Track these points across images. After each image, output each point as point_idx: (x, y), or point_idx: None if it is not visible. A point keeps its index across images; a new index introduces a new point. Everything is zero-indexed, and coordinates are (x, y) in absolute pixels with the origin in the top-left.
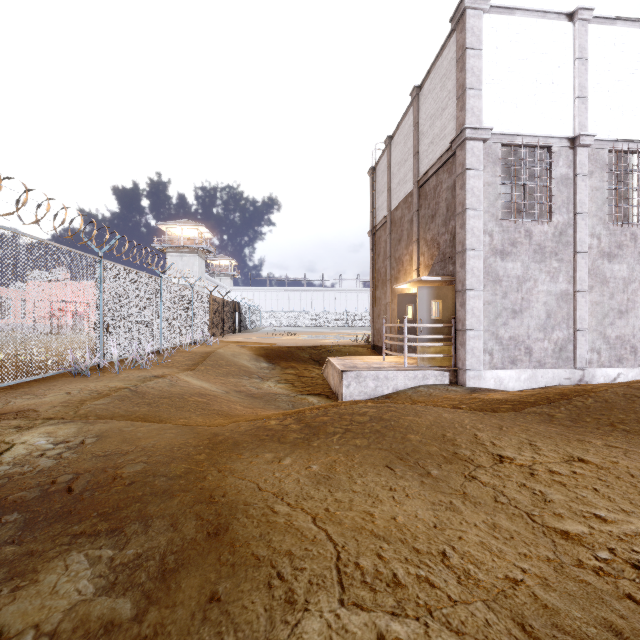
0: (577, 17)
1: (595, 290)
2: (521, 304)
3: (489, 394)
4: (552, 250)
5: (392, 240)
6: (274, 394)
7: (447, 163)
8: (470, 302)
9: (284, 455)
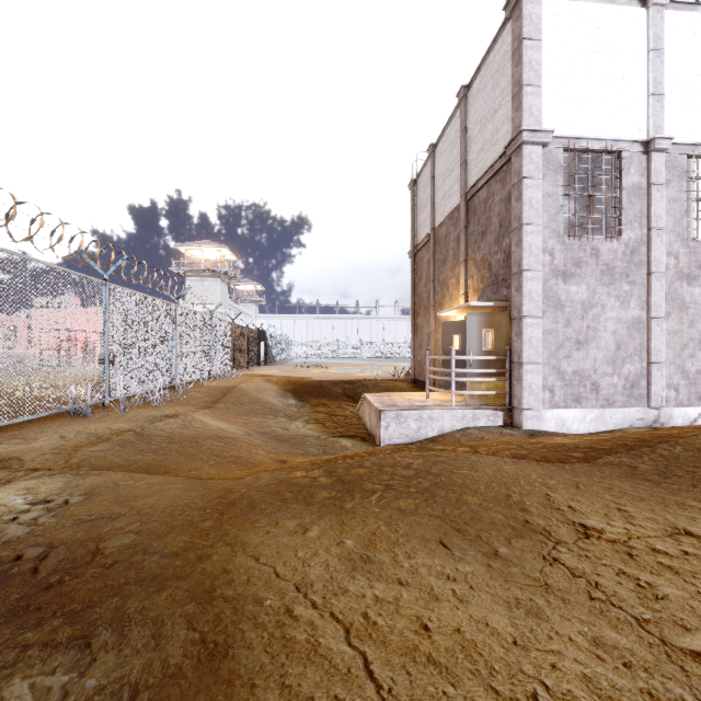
0: (652, 2)
1: (672, 317)
2: (586, 333)
3: (552, 439)
4: (622, 271)
5: (436, 261)
6: (302, 436)
7: (500, 172)
8: (528, 331)
9: (310, 523)
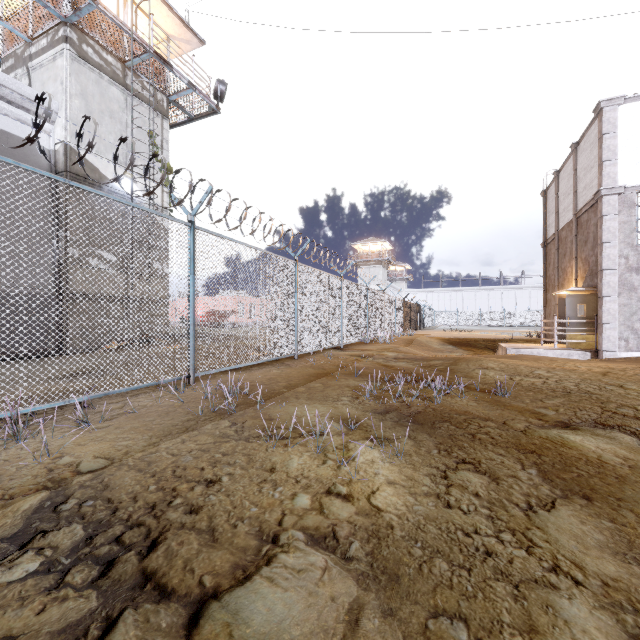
0: None
1: None
2: None
3: None
4: None
5: (559, 254)
6: None
7: (593, 207)
8: (606, 305)
9: None
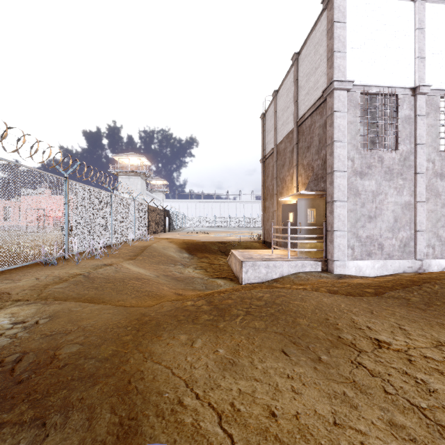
0: None
1: (430, 201)
2: (375, 211)
3: (353, 280)
4: (398, 171)
5: (278, 165)
6: (192, 277)
7: (319, 108)
8: (337, 210)
9: (196, 337)
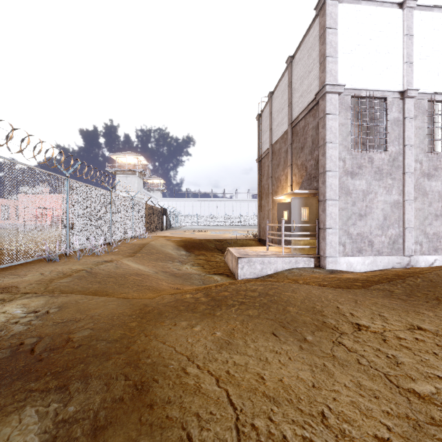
0: (405, 5)
1: (418, 200)
2: (365, 210)
3: (344, 275)
4: (387, 171)
5: (273, 165)
6: (190, 274)
7: (312, 110)
8: (329, 208)
9: (195, 323)
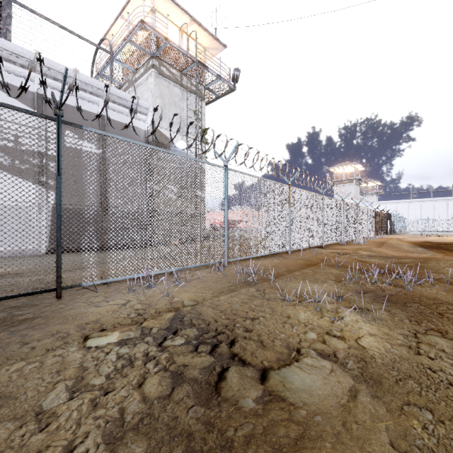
0: None
1: None
2: None
3: None
4: None
5: None
6: None
7: None
8: None
9: None
